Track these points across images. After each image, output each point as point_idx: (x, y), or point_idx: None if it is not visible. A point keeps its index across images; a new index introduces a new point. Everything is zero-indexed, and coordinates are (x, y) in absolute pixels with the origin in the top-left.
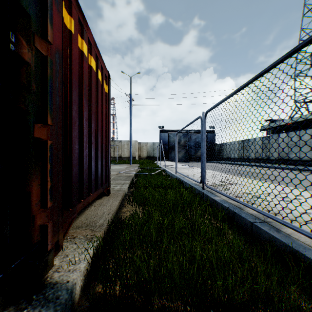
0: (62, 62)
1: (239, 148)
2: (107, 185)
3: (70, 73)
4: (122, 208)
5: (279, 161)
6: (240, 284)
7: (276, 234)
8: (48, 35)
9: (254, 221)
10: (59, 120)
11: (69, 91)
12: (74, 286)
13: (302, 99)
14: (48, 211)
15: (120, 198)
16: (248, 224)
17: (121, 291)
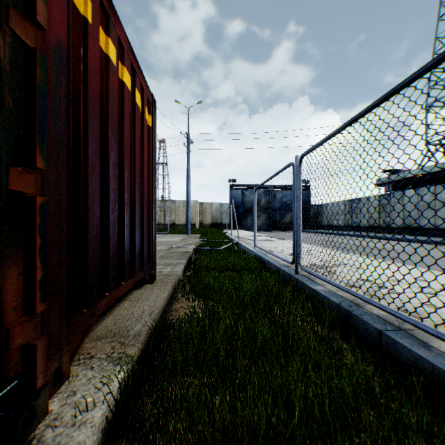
0: (68, 66)
1: (345, 211)
2: (150, 268)
3: (85, 87)
4: (173, 303)
5: (404, 230)
6: None
7: (424, 352)
8: (38, 12)
9: (383, 327)
10: (62, 162)
11: (83, 117)
12: None
13: (436, 139)
14: (39, 319)
15: (170, 288)
16: (373, 332)
17: None
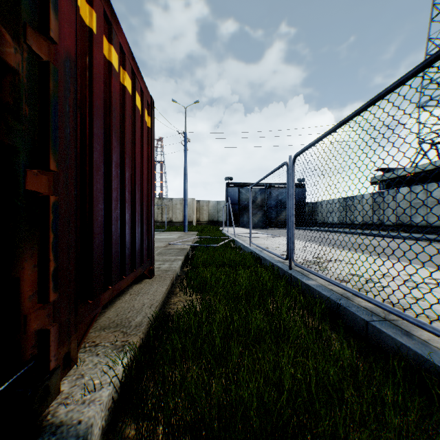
0: (76, 75)
1: (339, 209)
2: (150, 264)
3: (90, 93)
4: (172, 297)
5: (397, 228)
6: (358, 430)
7: (406, 340)
8: (51, 28)
9: (369, 318)
10: (70, 164)
11: (88, 122)
12: (89, 430)
13: (429, 139)
14: (51, 307)
15: (168, 282)
16: (360, 322)
17: (165, 436)
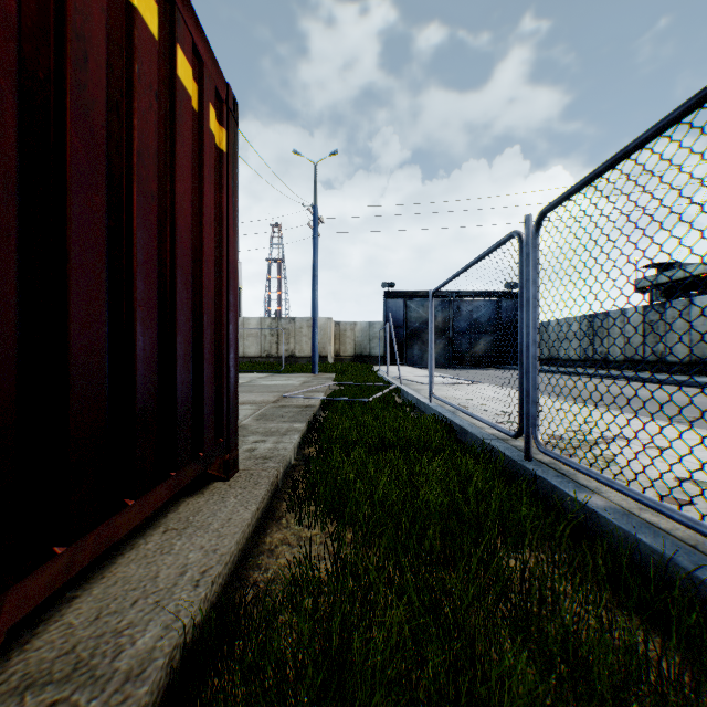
0: None
1: (580, 334)
2: (224, 448)
3: None
4: (268, 528)
5: (691, 367)
6: None
7: None
8: None
9: None
10: None
11: None
12: None
13: None
14: None
15: (262, 492)
16: None
17: None
